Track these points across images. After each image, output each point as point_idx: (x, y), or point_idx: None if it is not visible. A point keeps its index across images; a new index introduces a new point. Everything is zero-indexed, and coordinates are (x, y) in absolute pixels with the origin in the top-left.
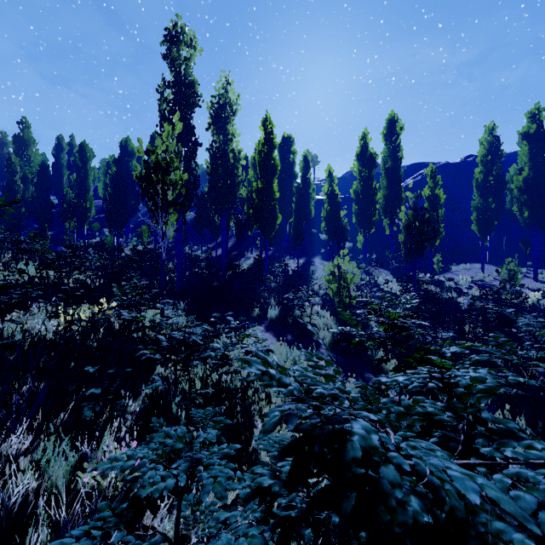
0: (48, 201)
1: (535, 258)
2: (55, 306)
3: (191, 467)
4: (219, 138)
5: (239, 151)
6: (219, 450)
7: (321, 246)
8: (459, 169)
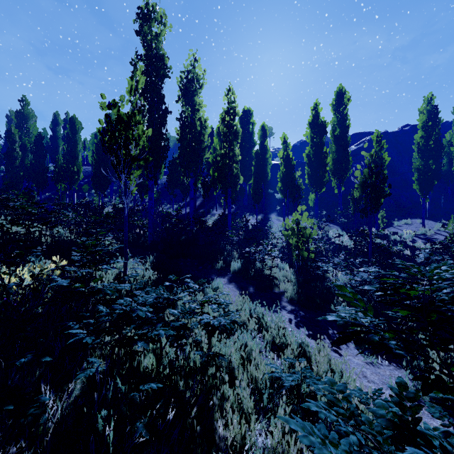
0: (43, 166)
1: None
2: None
3: None
4: (187, 108)
5: (205, 119)
6: None
7: (276, 204)
8: (397, 136)
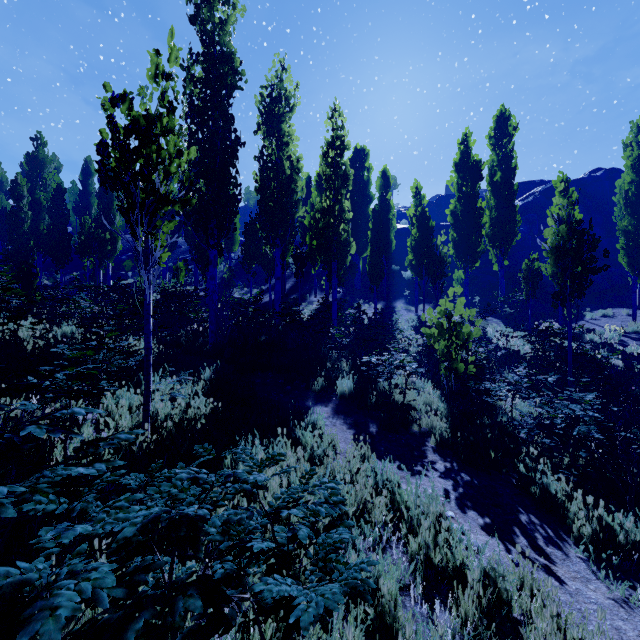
0: (64, 233)
1: None
2: None
3: None
4: (271, 142)
5: (298, 158)
6: None
7: (404, 287)
8: (584, 186)
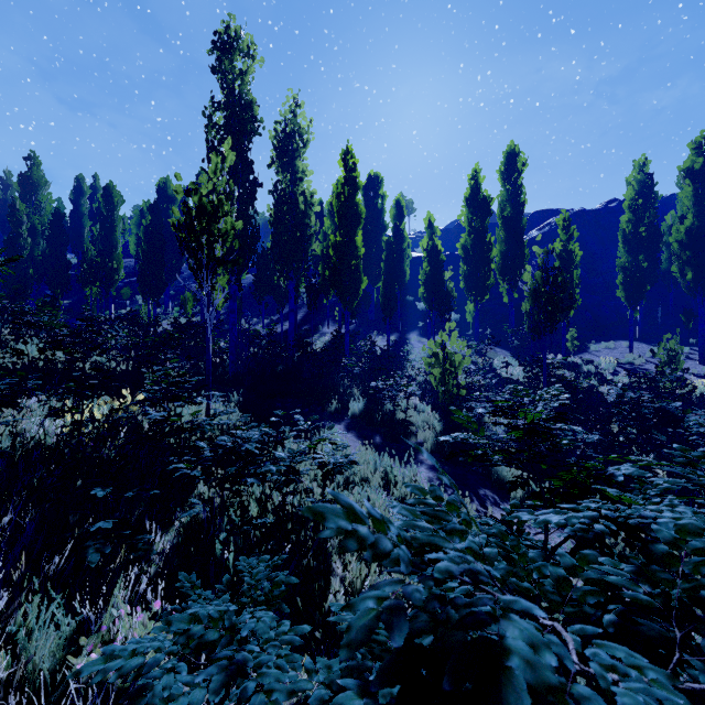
0: (63, 260)
1: (701, 334)
2: (59, 400)
3: (227, 684)
4: (285, 177)
5: (312, 193)
6: (277, 636)
7: (418, 318)
8: (599, 217)
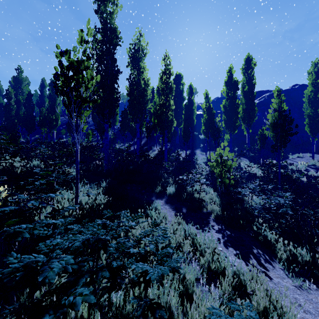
0: (32, 116)
1: None
2: None
3: None
4: (134, 71)
5: (148, 79)
6: None
7: (200, 143)
8: (289, 93)
